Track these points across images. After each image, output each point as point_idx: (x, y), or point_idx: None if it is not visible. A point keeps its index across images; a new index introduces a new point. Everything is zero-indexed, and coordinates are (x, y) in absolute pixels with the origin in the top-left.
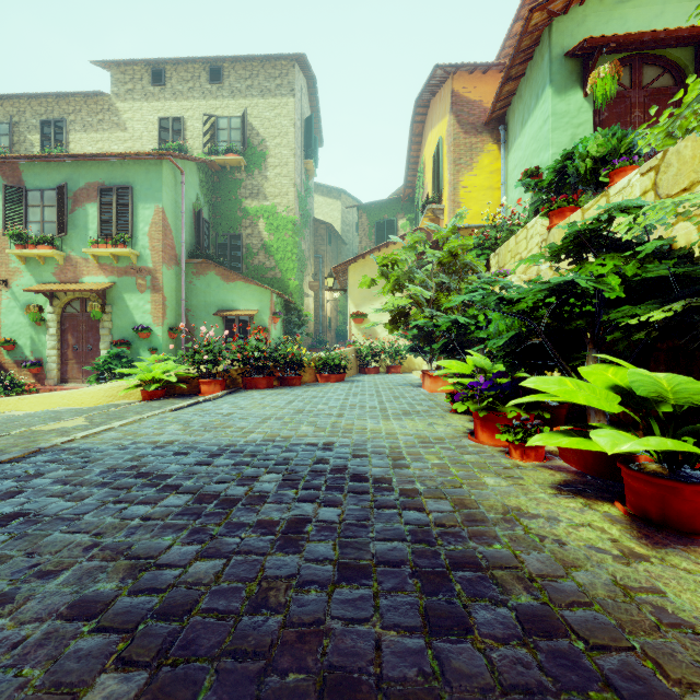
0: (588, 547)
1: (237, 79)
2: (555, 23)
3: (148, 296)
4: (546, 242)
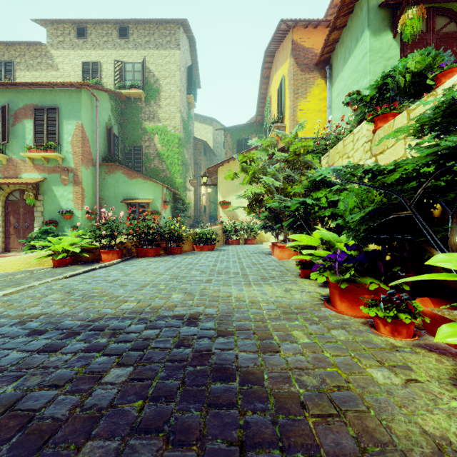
0: None
1: (139, 36)
2: None
3: (70, 188)
4: (371, 142)
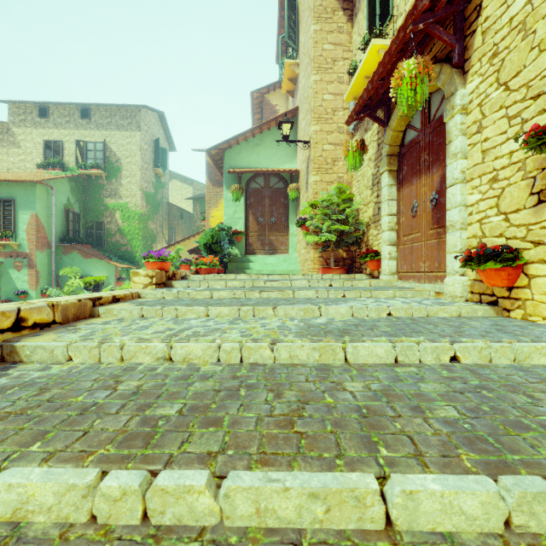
0: None
1: (101, 117)
2: (226, 152)
3: (26, 271)
4: None
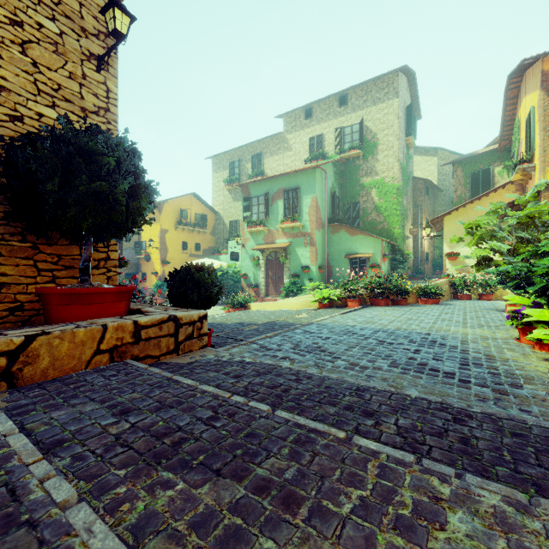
0: (534, 370)
1: (357, 98)
2: None
3: (308, 249)
4: None
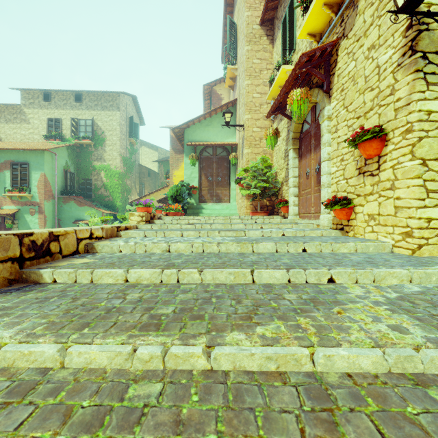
0: None
1: (90, 100)
2: (185, 130)
3: (37, 216)
4: None
